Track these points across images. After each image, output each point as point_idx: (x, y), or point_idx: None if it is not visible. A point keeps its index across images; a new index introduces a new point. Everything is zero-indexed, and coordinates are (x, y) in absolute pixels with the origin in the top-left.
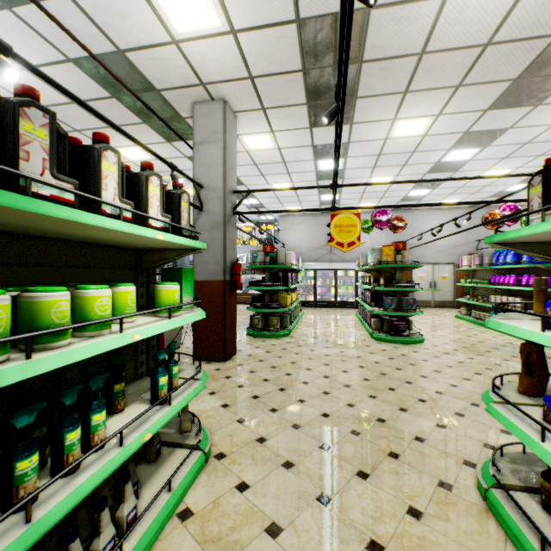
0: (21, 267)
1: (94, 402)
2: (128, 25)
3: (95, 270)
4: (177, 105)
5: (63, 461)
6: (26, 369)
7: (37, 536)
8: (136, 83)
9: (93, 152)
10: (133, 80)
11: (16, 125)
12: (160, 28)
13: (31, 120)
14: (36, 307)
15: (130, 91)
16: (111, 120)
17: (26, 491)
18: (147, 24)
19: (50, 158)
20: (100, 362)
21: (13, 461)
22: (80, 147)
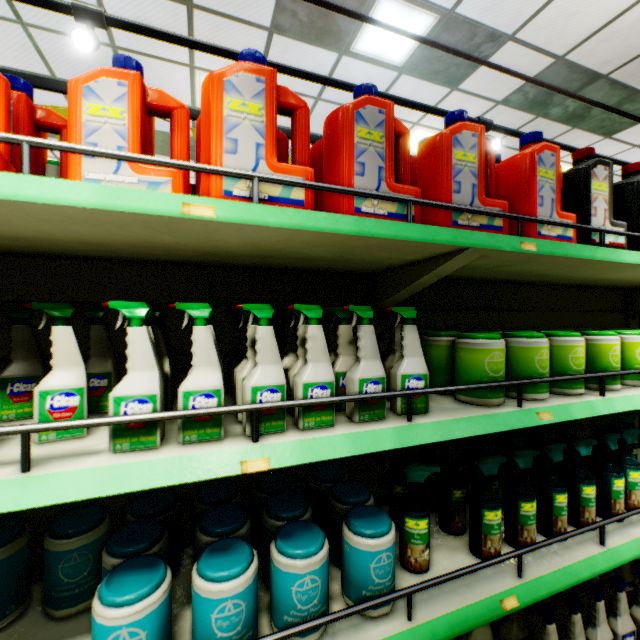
0: (533, 312)
1: (626, 456)
2: (576, 21)
3: (585, 314)
4: (634, 79)
5: (608, 504)
6: (606, 405)
7: (614, 562)
8: (572, 84)
9: (634, 187)
10: (569, 83)
11: (588, 187)
12: None
13: (596, 178)
14: (594, 349)
15: (578, 99)
16: (566, 145)
17: (589, 514)
18: (605, 1)
19: (607, 208)
20: (608, 415)
21: (578, 482)
22: (617, 187)
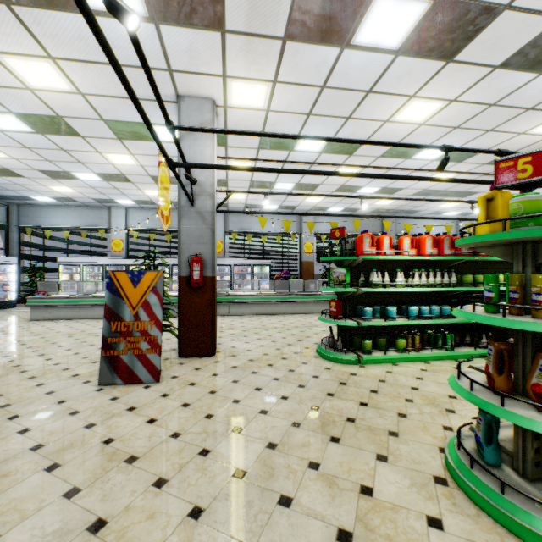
0: (486, 269)
1: None
2: (518, 144)
3: (505, 270)
4: None
5: None
6: None
7: None
8: None
9: None
10: None
11: None
12: (539, 137)
13: None
14: None
15: None
16: None
17: None
18: (530, 139)
19: None
20: None
21: None
22: None
